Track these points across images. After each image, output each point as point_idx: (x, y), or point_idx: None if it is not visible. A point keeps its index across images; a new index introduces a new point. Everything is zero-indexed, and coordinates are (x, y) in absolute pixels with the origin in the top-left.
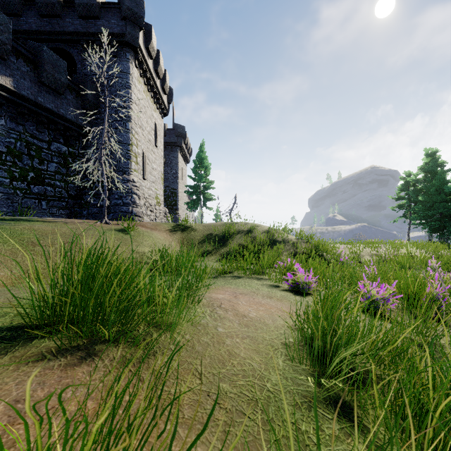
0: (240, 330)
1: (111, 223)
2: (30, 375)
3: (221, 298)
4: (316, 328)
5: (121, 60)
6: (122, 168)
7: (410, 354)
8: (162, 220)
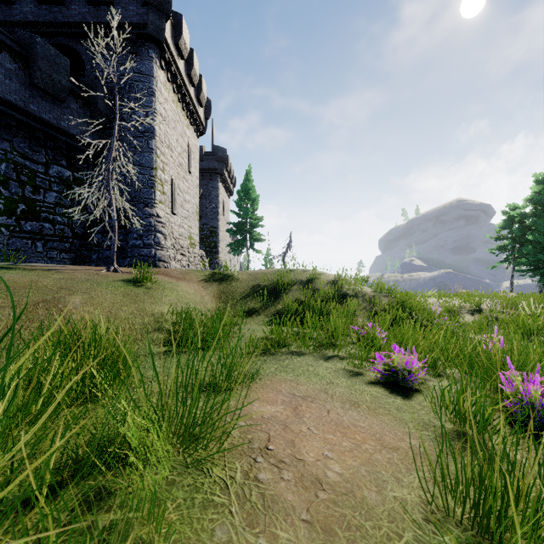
0: None
1: (123, 270)
2: None
3: (269, 417)
4: None
5: (142, 58)
6: (144, 199)
7: None
8: (197, 266)
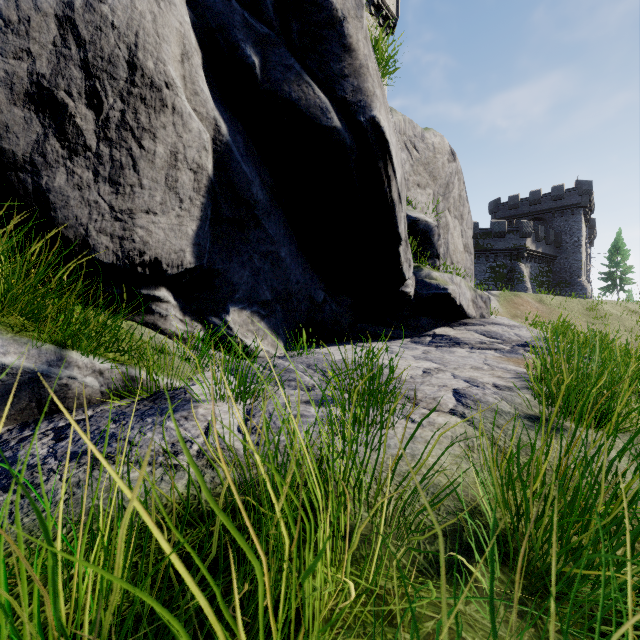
0: None
1: None
2: None
3: None
4: None
5: (576, 216)
6: (577, 274)
7: None
8: None
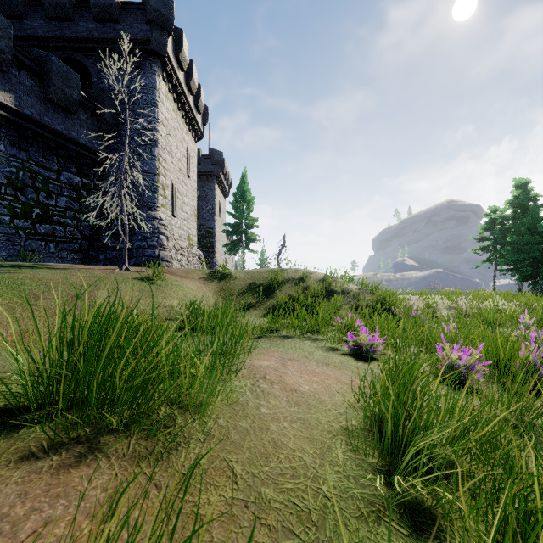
0: (289, 411)
1: (133, 269)
2: (9, 483)
3: (266, 366)
4: (385, 409)
5: (146, 72)
6: (147, 203)
7: (504, 440)
8: (195, 265)
